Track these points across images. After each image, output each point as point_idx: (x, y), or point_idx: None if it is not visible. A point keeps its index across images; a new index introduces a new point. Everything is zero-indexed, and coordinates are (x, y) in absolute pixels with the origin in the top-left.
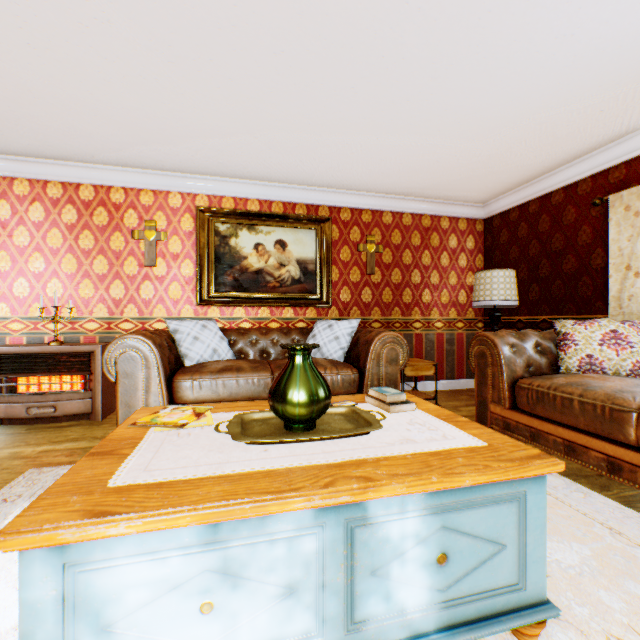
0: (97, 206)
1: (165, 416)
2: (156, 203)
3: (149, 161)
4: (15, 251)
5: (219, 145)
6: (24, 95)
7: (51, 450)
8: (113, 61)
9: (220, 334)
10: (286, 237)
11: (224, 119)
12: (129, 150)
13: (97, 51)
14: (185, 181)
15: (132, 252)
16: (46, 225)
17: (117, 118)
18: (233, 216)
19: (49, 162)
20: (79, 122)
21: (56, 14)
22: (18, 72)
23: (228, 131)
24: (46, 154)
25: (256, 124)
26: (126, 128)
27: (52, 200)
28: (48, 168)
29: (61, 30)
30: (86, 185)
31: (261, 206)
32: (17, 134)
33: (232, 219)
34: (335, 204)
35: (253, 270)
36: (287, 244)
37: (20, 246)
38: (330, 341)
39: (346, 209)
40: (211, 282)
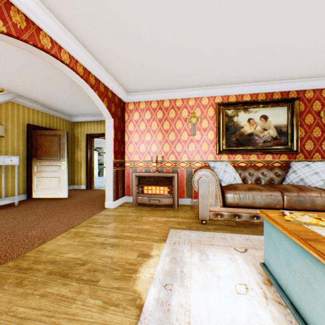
0: (170, 109)
1: (297, 218)
2: (195, 104)
3: (196, 83)
4: (140, 132)
5: (240, 66)
6: (159, 62)
7: (168, 220)
8: (209, 31)
9: (233, 169)
10: (267, 113)
11: (252, 48)
12: (190, 79)
13: (204, 28)
14: (210, 90)
15: (185, 129)
16: (151, 120)
17: (193, 63)
18: (235, 105)
19: (153, 92)
20: (175, 70)
21: (195, 13)
22: (162, 51)
23: (250, 55)
24: (153, 89)
25: (272, 46)
26: (195, 67)
27: (153, 109)
28: (152, 95)
29: (193, 22)
30: (166, 100)
31: (251, 97)
32: (147, 82)
33: (234, 107)
34: (301, 88)
35: (246, 134)
36: (267, 117)
37: (142, 130)
38: (310, 175)
39: (309, 90)
40: (223, 141)
